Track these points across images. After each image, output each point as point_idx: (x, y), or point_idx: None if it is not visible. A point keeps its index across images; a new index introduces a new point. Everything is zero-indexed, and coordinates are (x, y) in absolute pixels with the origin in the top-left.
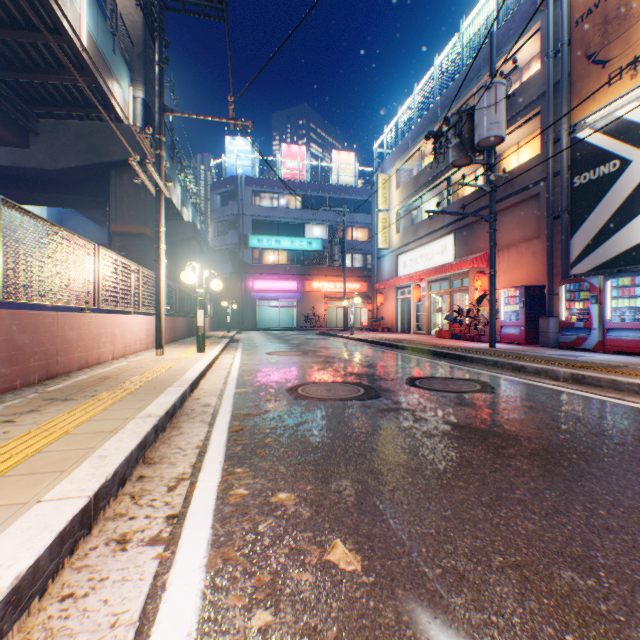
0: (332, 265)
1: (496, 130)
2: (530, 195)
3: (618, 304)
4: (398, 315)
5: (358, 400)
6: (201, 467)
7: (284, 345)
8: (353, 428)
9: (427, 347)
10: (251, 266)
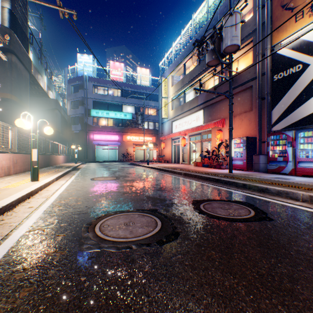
0: (137, 127)
1: (236, 41)
2: (247, 87)
3: (305, 147)
4: (172, 154)
5: (157, 244)
6: None
7: (106, 172)
8: None
9: (194, 173)
10: (92, 126)
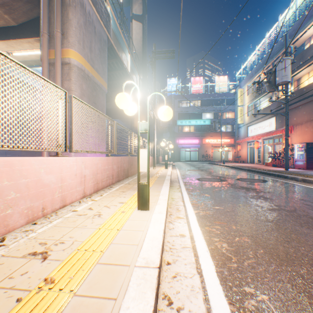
0: (215, 131)
1: (285, 79)
2: (311, 100)
3: None
4: (248, 155)
5: (217, 182)
6: (181, 187)
7: (193, 167)
8: (213, 185)
9: (254, 169)
10: (177, 133)
